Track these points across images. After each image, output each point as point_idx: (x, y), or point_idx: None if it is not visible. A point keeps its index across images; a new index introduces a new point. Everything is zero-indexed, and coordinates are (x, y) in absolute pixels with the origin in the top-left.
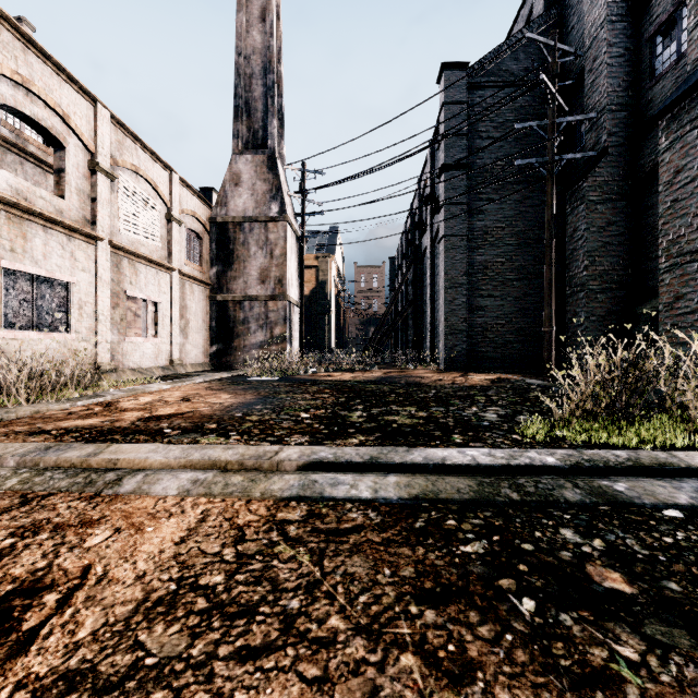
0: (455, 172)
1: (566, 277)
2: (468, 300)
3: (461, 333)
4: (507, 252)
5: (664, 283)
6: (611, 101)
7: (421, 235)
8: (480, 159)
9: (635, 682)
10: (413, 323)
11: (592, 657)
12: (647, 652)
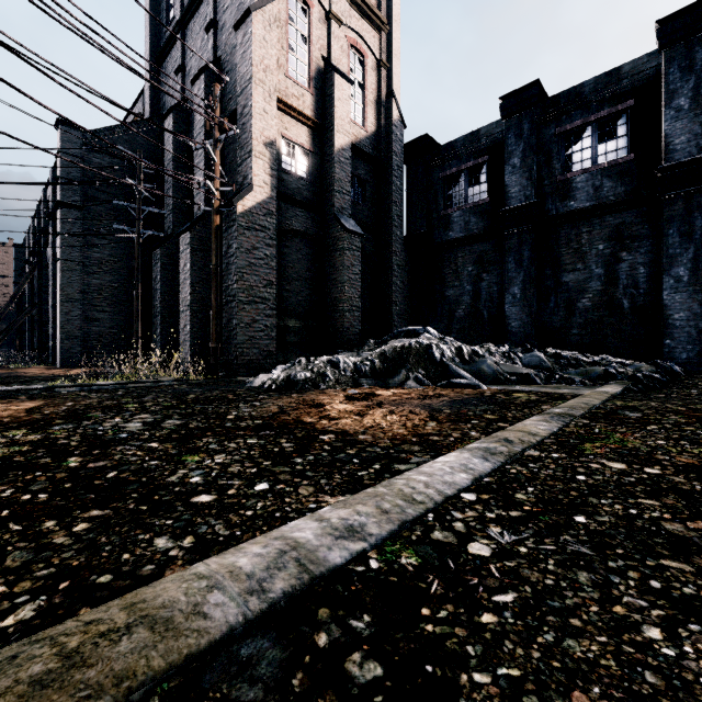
0: (71, 210)
1: (153, 305)
2: (85, 313)
3: (78, 338)
4: (120, 280)
5: (182, 318)
6: (175, 207)
7: (46, 243)
8: (96, 206)
9: (7, 401)
10: (38, 326)
11: (1, 401)
12: (15, 400)
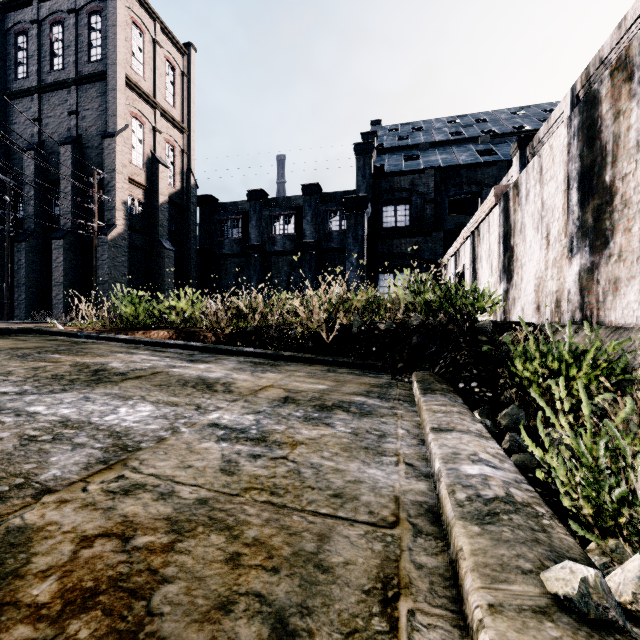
0: None
1: (15, 279)
2: None
3: None
4: None
5: (54, 290)
6: (36, 214)
7: None
8: None
9: None
10: None
11: None
12: None
